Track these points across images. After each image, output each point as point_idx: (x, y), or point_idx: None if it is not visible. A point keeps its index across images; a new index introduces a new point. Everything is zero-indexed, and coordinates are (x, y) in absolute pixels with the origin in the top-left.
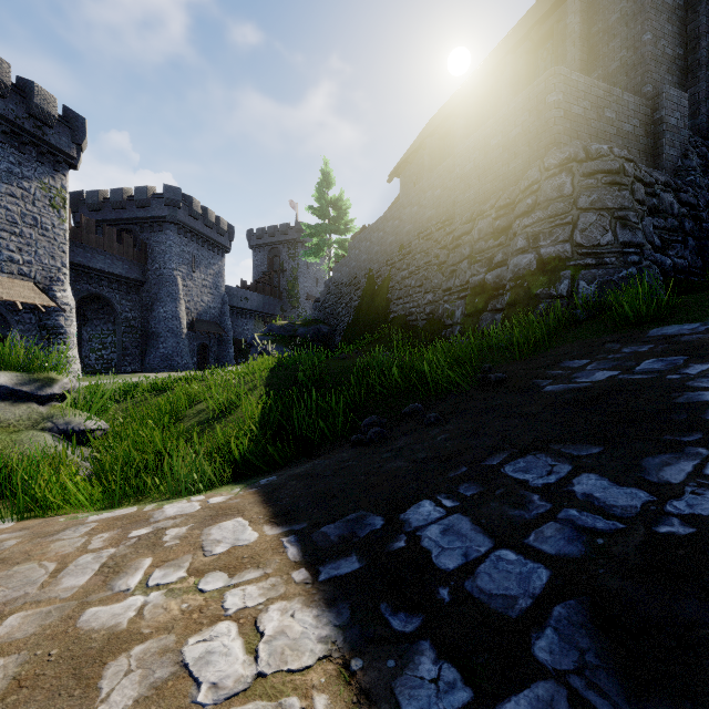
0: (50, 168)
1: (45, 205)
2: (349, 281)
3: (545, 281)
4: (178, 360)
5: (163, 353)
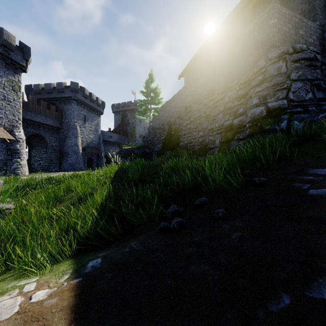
0: (12, 71)
1: (10, 89)
2: (159, 127)
3: (272, 122)
4: (77, 166)
5: (70, 162)
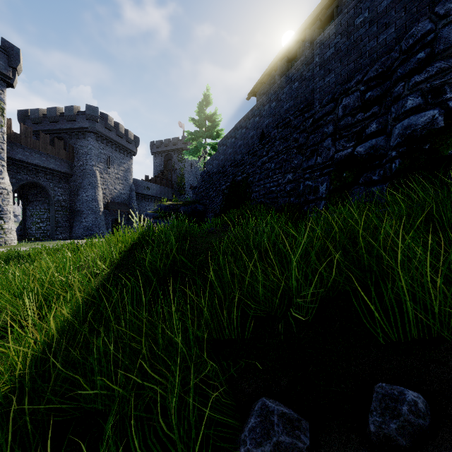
0: None
1: None
2: (218, 171)
3: None
4: (96, 230)
5: (85, 226)
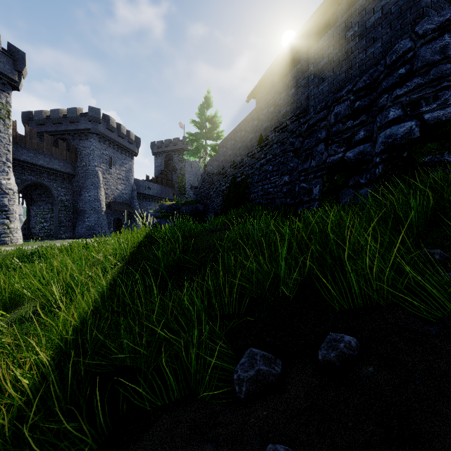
0: None
1: None
2: (218, 172)
3: (435, 147)
4: (99, 230)
5: (88, 225)
